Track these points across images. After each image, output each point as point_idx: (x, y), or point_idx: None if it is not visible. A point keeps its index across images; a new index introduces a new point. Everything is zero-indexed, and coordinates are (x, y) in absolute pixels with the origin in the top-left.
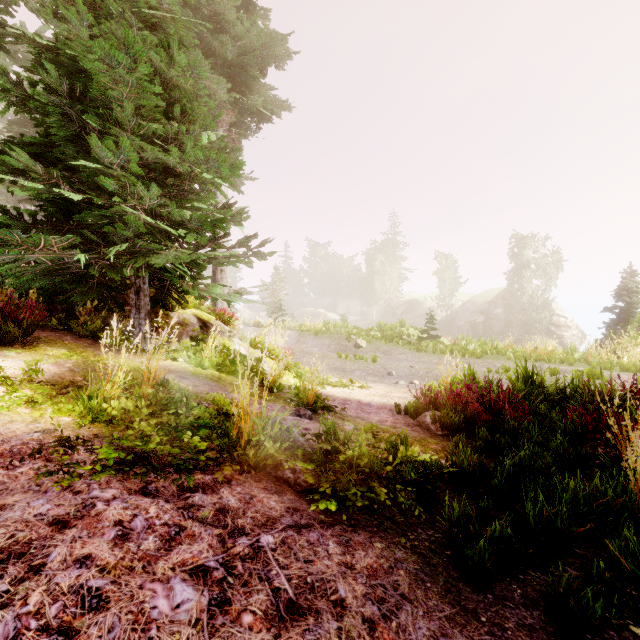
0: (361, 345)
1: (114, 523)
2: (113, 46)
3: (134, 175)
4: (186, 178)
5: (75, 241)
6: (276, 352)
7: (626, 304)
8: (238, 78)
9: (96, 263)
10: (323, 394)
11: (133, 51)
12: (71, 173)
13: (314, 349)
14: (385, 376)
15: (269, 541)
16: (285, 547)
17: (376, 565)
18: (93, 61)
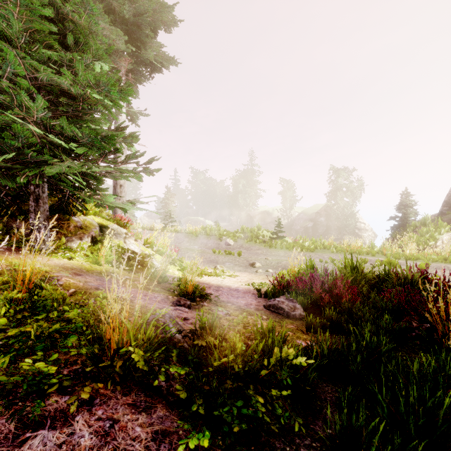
0: (230, 243)
1: None
2: None
3: (27, 92)
4: (79, 99)
5: None
6: (164, 250)
7: (403, 215)
8: (134, 35)
9: None
10: (201, 283)
11: None
12: None
13: (195, 246)
14: (247, 266)
15: None
16: None
17: None
18: None
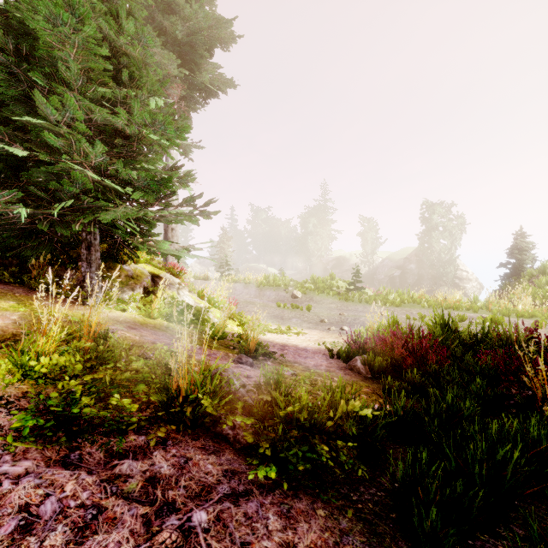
0: (297, 296)
1: (18, 509)
2: (58, 5)
3: (82, 135)
4: (134, 139)
5: (18, 195)
6: (221, 303)
7: (517, 260)
8: (187, 56)
9: (45, 219)
10: (264, 340)
11: (79, 12)
12: (21, 132)
13: (256, 299)
14: (318, 323)
15: (202, 519)
16: (220, 525)
17: (320, 542)
18: (38, 20)
